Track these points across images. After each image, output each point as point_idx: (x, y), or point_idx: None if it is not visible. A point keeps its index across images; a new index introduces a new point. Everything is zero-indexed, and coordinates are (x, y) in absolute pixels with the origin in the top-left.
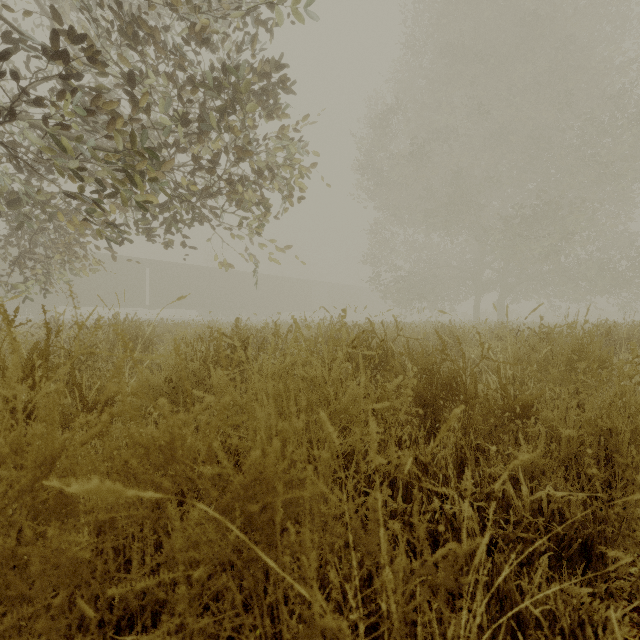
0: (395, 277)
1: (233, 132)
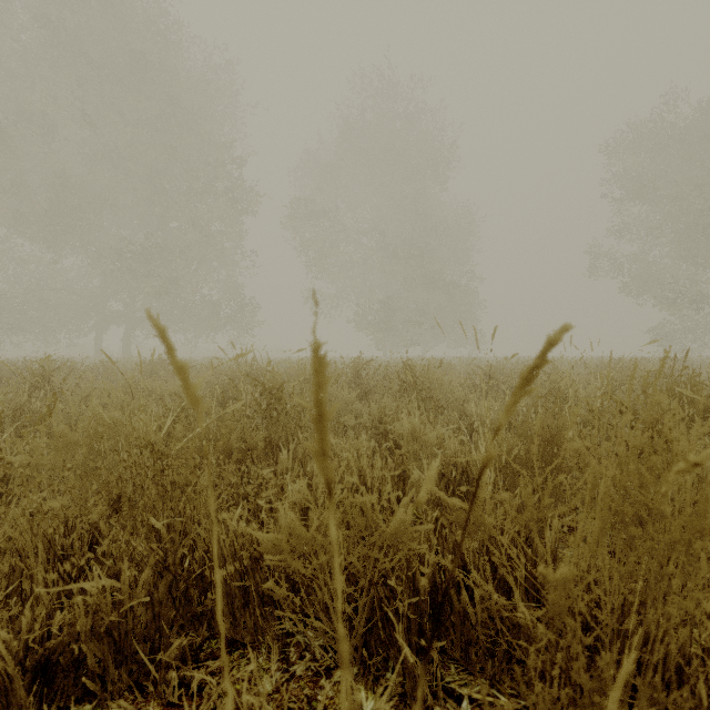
0: None
1: None
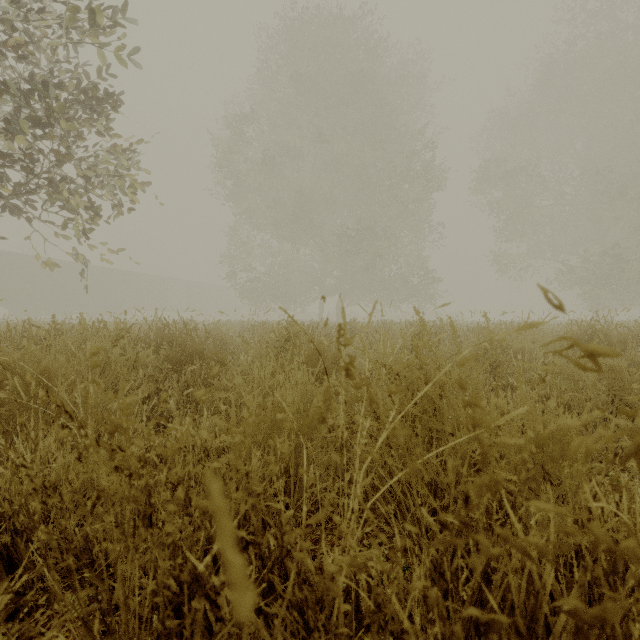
0: (252, 279)
1: (54, 137)
